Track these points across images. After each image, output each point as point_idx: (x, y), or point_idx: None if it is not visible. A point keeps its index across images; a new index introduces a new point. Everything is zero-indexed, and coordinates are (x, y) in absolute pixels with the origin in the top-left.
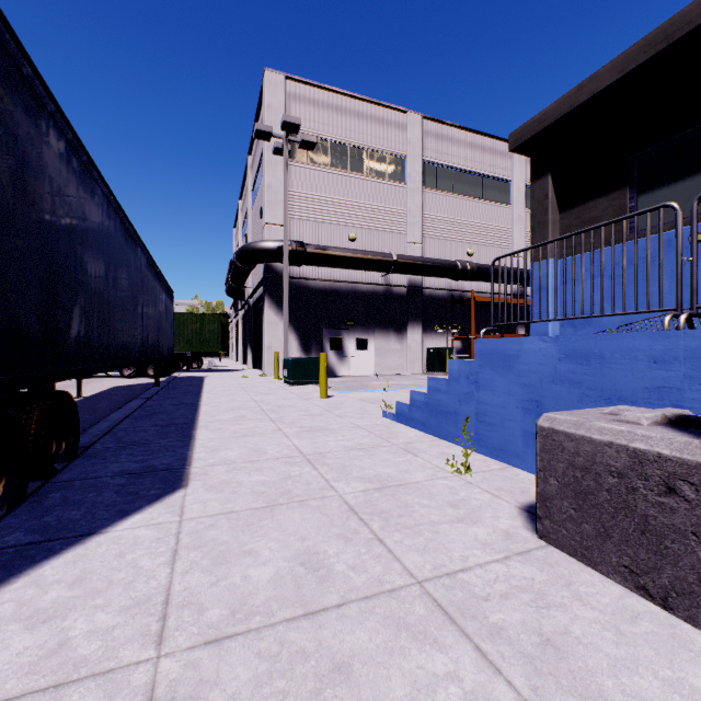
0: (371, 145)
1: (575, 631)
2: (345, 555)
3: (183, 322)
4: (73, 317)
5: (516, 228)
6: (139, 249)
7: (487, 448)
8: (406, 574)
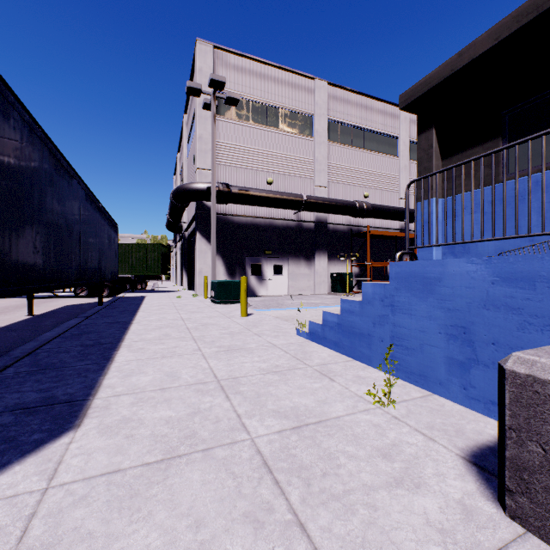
0: (285, 105)
1: None
2: None
3: (128, 251)
4: None
5: (402, 175)
6: (75, 182)
7: (405, 372)
8: None
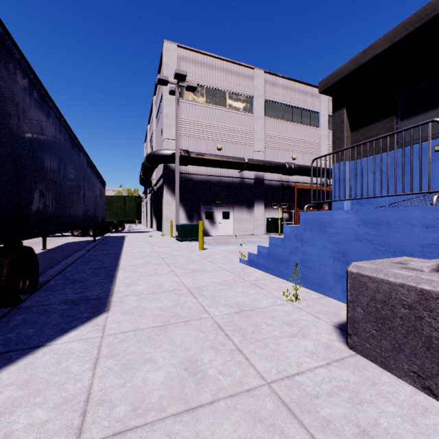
0: (231, 89)
1: (383, 423)
2: (215, 362)
3: (112, 201)
4: (34, 197)
5: (323, 142)
6: (82, 153)
7: (309, 284)
8: (259, 377)
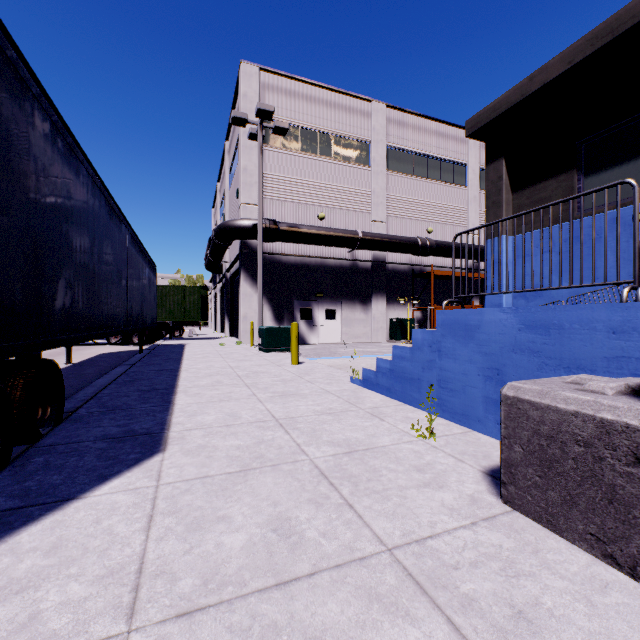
0: (339, 131)
1: (546, 602)
2: (316, 521)
3: (165, 294)
4: (58, 289)
5: (471, 208)
6: (123, 226)
7: (450, 413)
8: (376, 541)
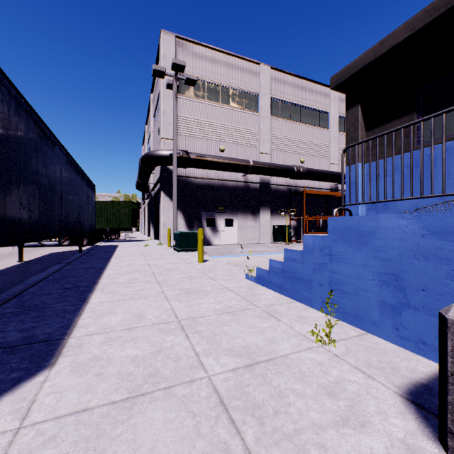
0: (235, 85)
1: None
2: None
3: (104, 207)
4: None
5: (332, 144)
6: (57, 148)
7: (341, 313)
8: None
